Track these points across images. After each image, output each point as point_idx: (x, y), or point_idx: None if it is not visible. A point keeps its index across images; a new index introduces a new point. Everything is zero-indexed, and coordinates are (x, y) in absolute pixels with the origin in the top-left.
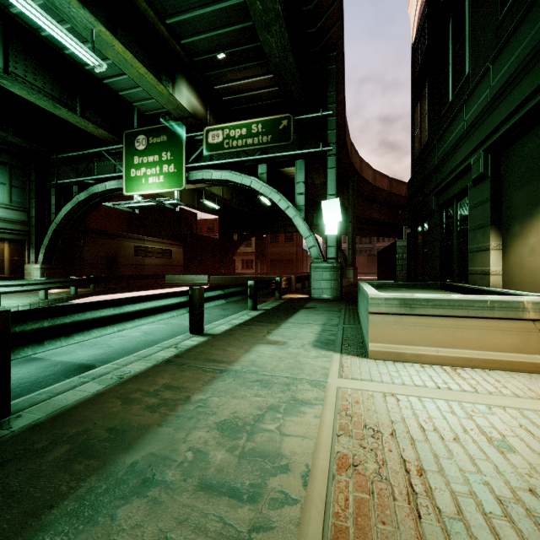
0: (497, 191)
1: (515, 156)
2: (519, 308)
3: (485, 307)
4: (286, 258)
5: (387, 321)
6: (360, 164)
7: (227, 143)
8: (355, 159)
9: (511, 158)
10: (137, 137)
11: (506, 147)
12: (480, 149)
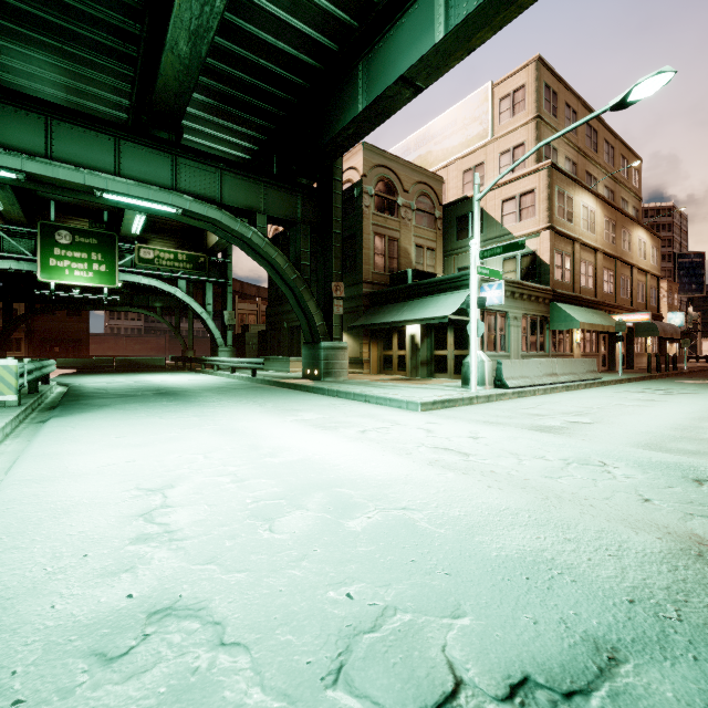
0: None
1: None
2: None
3: None
4: (70, 337)
5: (294, 363)
6: None
7: (158, 261)
8: None
9: None
10: (59, 231)
11: None
12: None
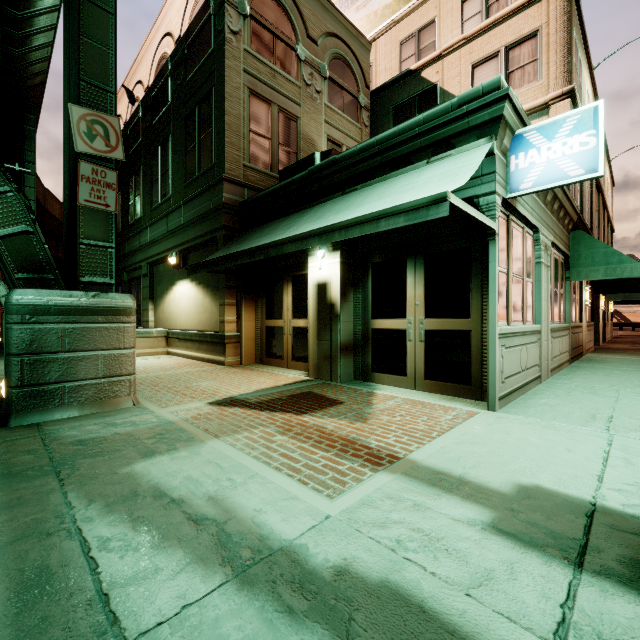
0: (152, 283)
1: (158, 271)
2: (152, 333)
3: (140, 333)
4: None
5: None
6: (44, 194)
7: None
8: (38, 189)
9: (157, 271)
10: None
11: (155, 265)
12: (146, 262)
